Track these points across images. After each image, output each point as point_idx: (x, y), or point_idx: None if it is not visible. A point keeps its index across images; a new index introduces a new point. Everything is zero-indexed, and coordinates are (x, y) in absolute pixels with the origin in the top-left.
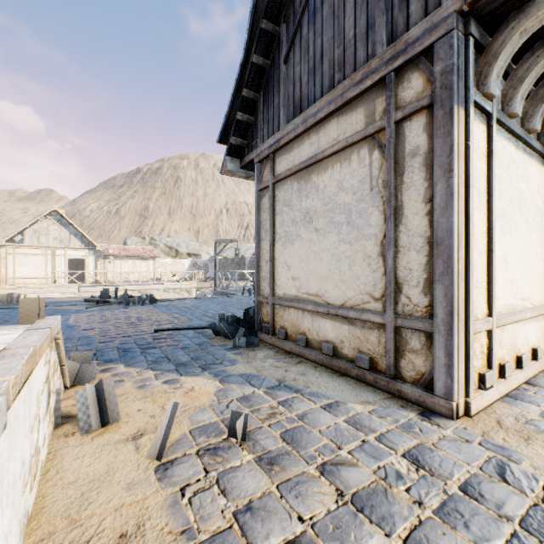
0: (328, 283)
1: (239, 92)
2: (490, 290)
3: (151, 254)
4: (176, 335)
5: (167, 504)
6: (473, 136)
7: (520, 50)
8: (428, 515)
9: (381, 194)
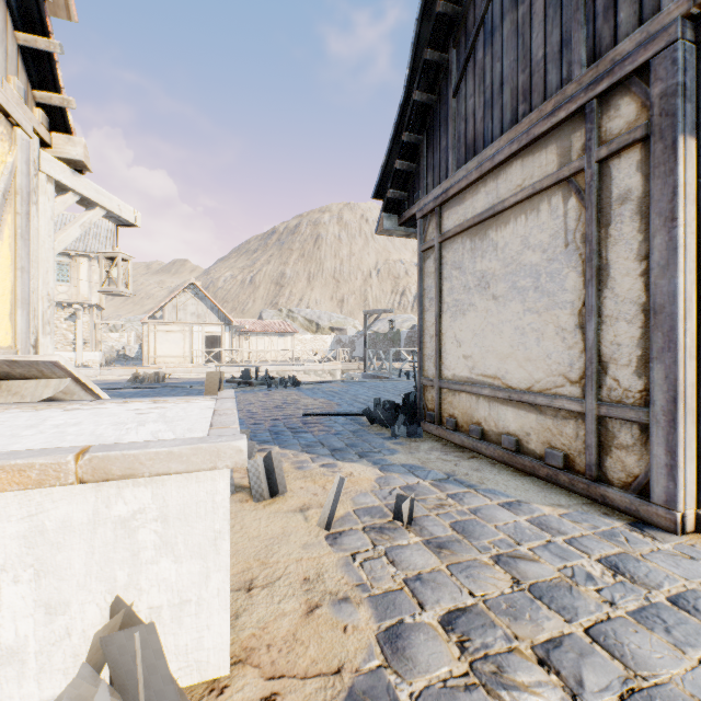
0: (509, 362)
1: (398, 137)
2: None
3: (289, 329)
4: (326, 420)
5: (341, 564)
6: None
7: None
8: (620, 614)
9: (579, 251)
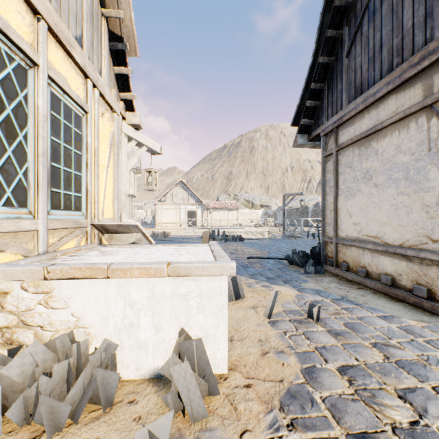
0: (386, 227)
1: (308, 87)
2: None
3: (235, 206)
4: (262, 261)
5: (278, 335)
6: None
7: None
8: None
9: (438, 153)
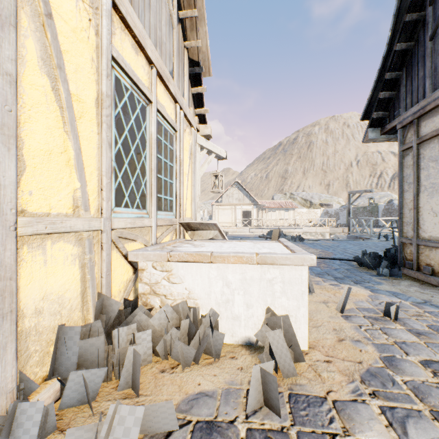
0: None
1: (381, 77)
2: None
3: (291, 206)
4: (327, 262)
5: (352, 327)
6: None
7: None
8: None
9: None
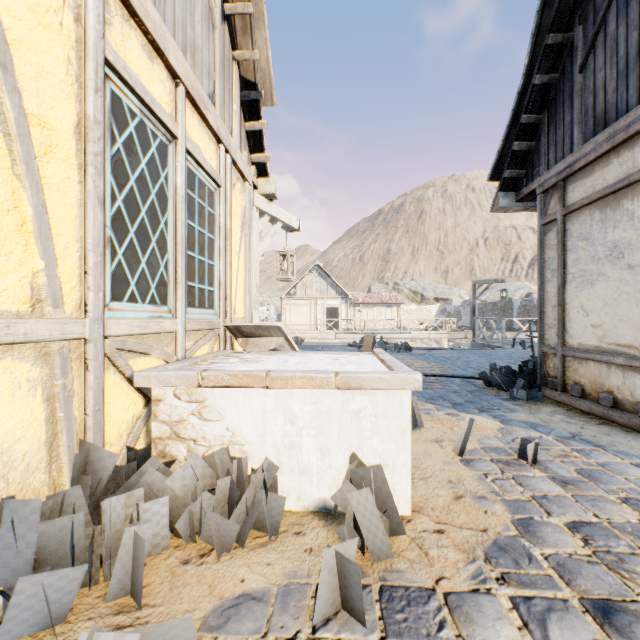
0: None
1: (515, 121)
2: None
3: (395, 301)
4: (442, 381)
5: (475, 477)
6: None
7: None
8: None
9: None
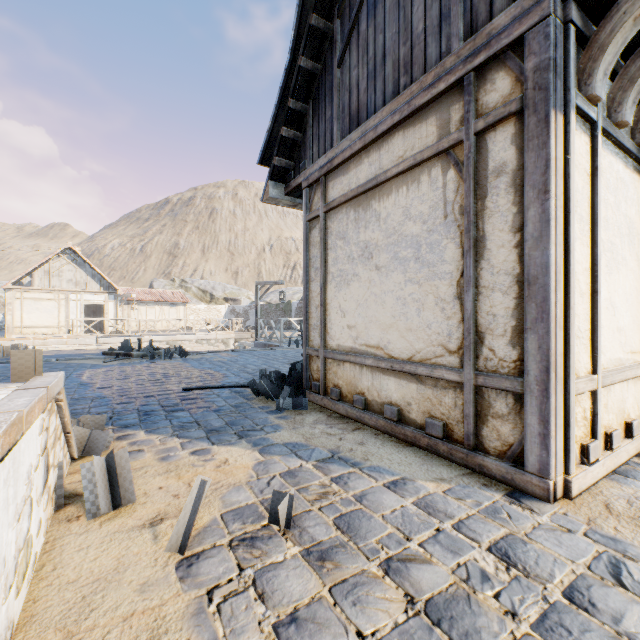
0: (392, 332)
1: (283, 102)
2: (595, 341)
3: (182, 299)
4: (208, 395)
5: (190, 612)
6: (574, 148)
7: (632, 43)
8: (525, 631)
9: (457, 222)
